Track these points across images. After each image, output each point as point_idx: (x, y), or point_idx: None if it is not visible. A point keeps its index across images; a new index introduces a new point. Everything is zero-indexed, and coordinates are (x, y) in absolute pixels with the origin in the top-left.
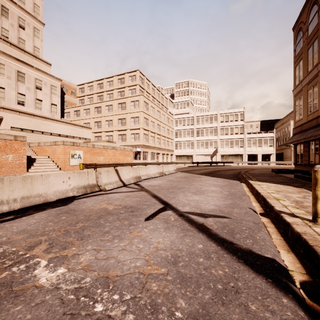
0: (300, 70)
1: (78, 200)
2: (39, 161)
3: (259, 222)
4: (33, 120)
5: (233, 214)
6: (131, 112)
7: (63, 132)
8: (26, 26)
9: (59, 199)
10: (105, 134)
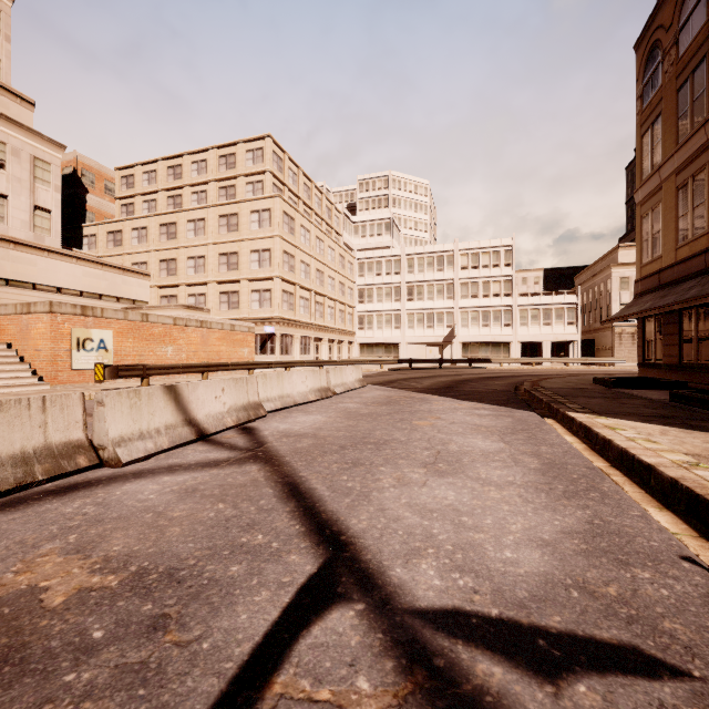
0: (655, 142)
1: None
2: None
3: None
4: None
5: (669, 627)
6: (252, 237)
7: (69, 283)
8: None
9: None
10: (187, 290)
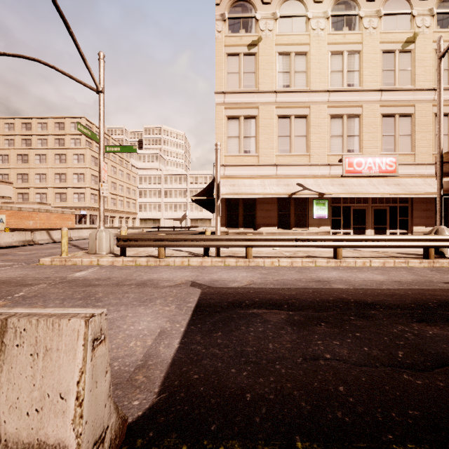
0: None
1: (20, 247)
2: None
3: None
4: None
5: None
6: (74, 167)
7: None
8: None
9: (8, 246)
10: (35, 191)
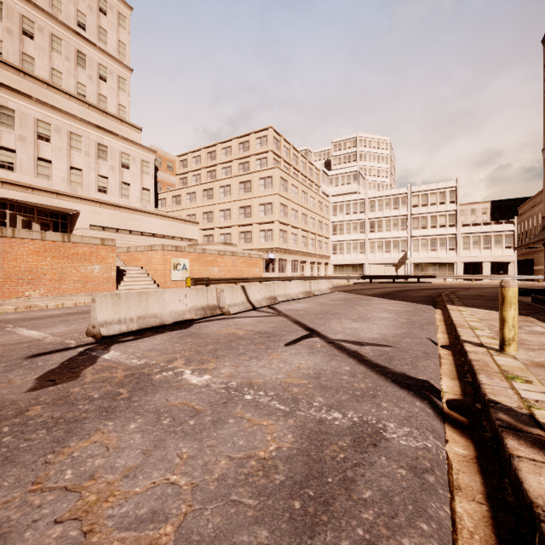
0: None
1: (197, 324)
2: (131, 274)
3: (433, 353)
4: (118, 214)
5: (401, 344)
6: (260, 195)
7: (158, 231)
8: (109, 76)
9: (175, 321)
10: (219, 231)
